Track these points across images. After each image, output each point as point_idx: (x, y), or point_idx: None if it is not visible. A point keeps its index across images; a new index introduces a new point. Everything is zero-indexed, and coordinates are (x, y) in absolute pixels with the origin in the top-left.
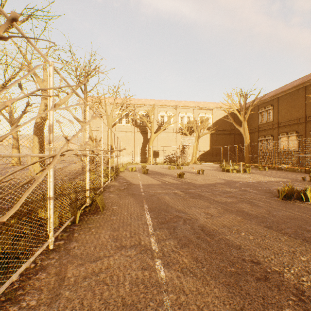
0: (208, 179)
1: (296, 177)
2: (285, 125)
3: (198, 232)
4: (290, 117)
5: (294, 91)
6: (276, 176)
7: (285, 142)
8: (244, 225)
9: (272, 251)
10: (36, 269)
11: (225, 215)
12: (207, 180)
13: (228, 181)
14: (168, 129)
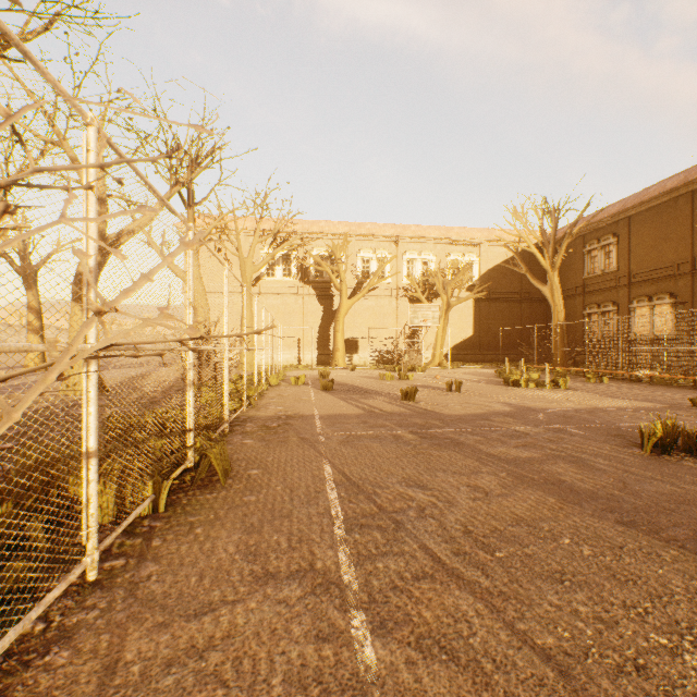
0: (471, 402)
1: (674, 398)
2: (647, 279)
3: (457, 535)
4: (658, 261)
5: (666, 201)
6: (629, 397)
7: (647, 318)
8: (567, 517)
9: (644, 590)
10: (47, 639)
11: (519, 491)
12: (469, 405)
13: (519, 409)
14: (380, 288)
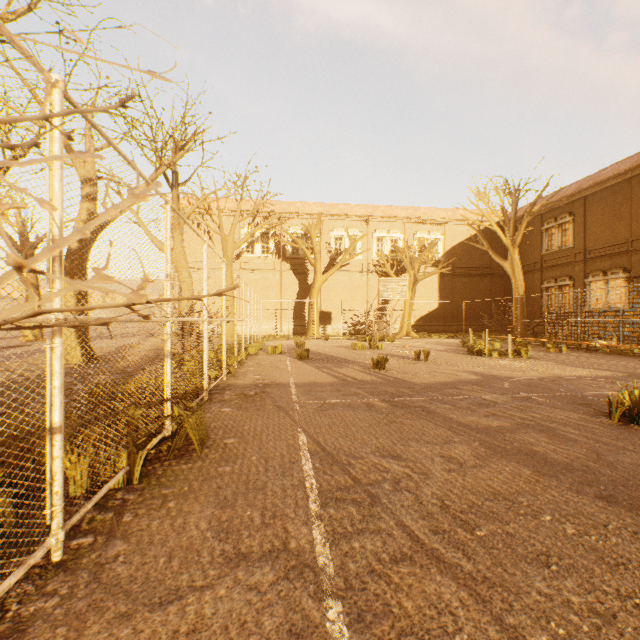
0: (439, 371)
1: (632, 367)
2: (601, 255)
3: (434, 511)
4: (612, 238)
5: (620, 182)
6: (589, 366)
7: (601, 291)
8: (545, 491)
9: (638, 577)
10: None
11: (493, 462)
12: (437, 373)
13: (485, 378)
14: (352, 264)
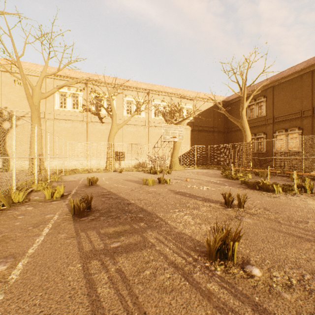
0: None
1: None
2: (284, 120)
3: None
4: (290, 110)
5: (295, 77)
6: None
7: (284, 141)
8: None
9: None
10: None
11: None
12: None
13: None
14: (138, 120)
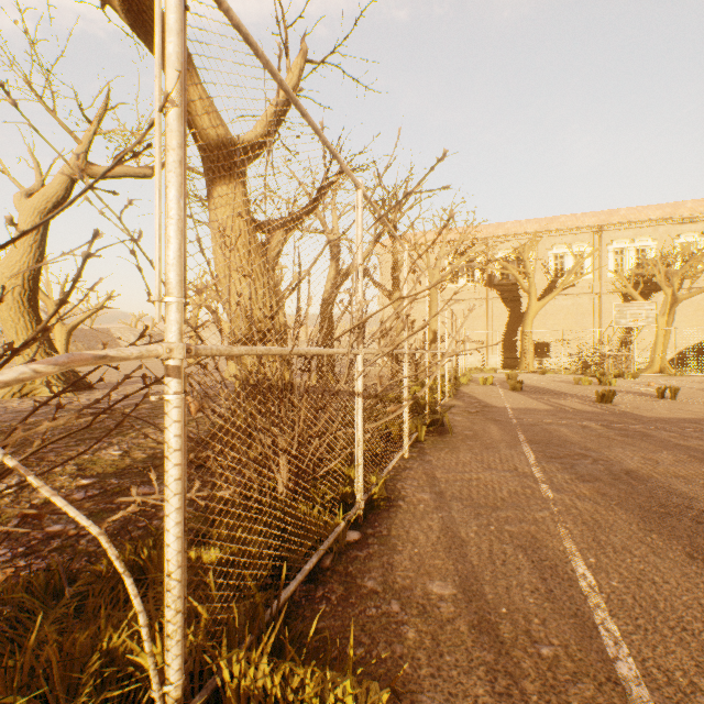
0: (685, 409)
1: None
2: None
3: (618, 474)
4: None
5: None
6: None
7: None
8: None
9: None
10: (402, 468)
11: (691, 465)
12: (681, 411)
13: None
14: (577, 285)
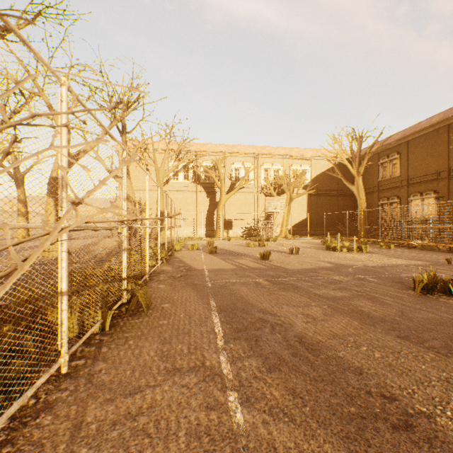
0: (305, 261)
1: (436, 258)
2: (419, 181)
3: (295, 345)
4: (426, 170)
5: (431, 131)
6: (407, 257)
7: (419, 206)
8: (365, 334)
9: (413, 379)
10: (37, 409)
11: (335, 317)
12: (304, 262)
13: (336, 265)
14: (246, 187)
